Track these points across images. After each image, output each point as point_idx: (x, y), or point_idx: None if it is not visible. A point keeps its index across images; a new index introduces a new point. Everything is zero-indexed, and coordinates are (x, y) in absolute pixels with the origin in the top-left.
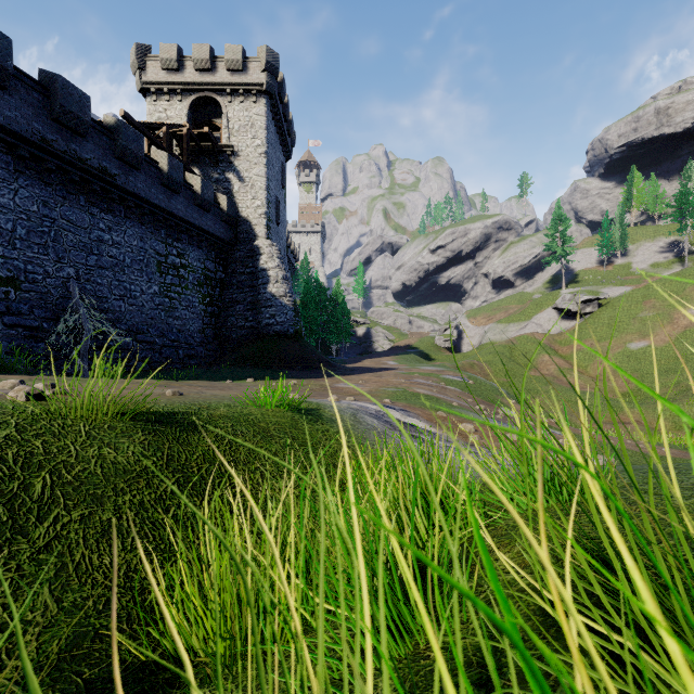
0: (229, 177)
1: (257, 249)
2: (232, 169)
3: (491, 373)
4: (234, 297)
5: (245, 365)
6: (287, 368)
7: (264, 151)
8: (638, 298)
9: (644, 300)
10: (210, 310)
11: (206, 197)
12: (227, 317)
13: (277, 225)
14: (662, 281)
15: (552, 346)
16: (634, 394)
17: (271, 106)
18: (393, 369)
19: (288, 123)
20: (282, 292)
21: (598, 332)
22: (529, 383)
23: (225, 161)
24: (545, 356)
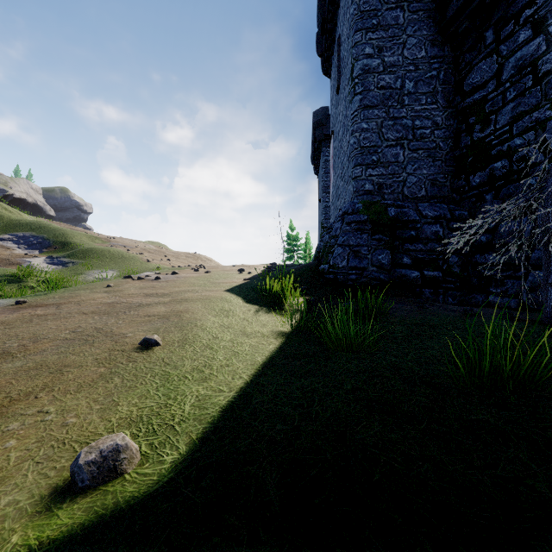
0: None
1: None
2: None
3: None
4: None
5: None
6: None
7: None
8: None
9: None
10: None
11: None
12: None
13: None
14: None
15: None
16: None
17: None
18: None
19: None
20: None
21: None
22: None
23: None
24: None
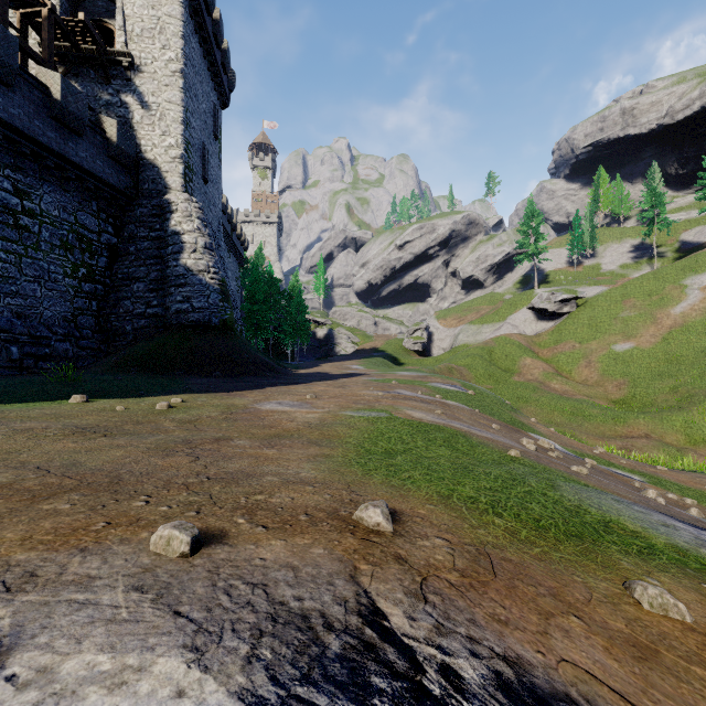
0: (126, 100)
1: (167, 205)
2: (131, 90)
3: (472, 379)
4: (131, 272)
5: (128, 371)
6: (200, 374)
7: (179, 68)
8: (616, 298)
9: (624, 300)
10: (89, 288)
11: (72, 109)
12: (118, 300)
13: (204, 181)
14: (639, 280)
15: (532, 348)
16: (629, 401)
17: (192, 11)
18: (360, 374)
19: (223, 53)
20: (202, 265)
21: (578, 333)
22: (516, 390)
23: (119, 76)
24: (527, 359)
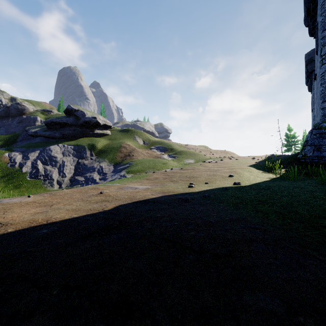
0: None
1: None
2: None
3: None
4: None
5: None
6: None
7: None
8: None
9: None
10: None
11: None
12: None
13: None
14: None
15: None
16: None
17: None
18: None
19: None
20: None
21: None
22: None
23: None
24: None
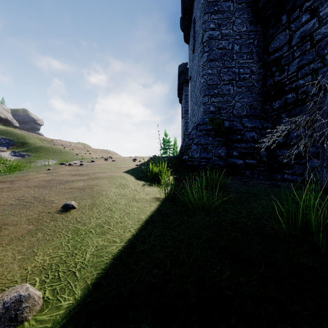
0: None
1: None
2: None
3: None
4: None
5: None
6: None
7: None
8: None
9: None
10: None
11: None
12: None
13: None
14: None
15: None
16: None
17: None
18: None
19: None
20: None
21: None
22: None
23: None
24: None
